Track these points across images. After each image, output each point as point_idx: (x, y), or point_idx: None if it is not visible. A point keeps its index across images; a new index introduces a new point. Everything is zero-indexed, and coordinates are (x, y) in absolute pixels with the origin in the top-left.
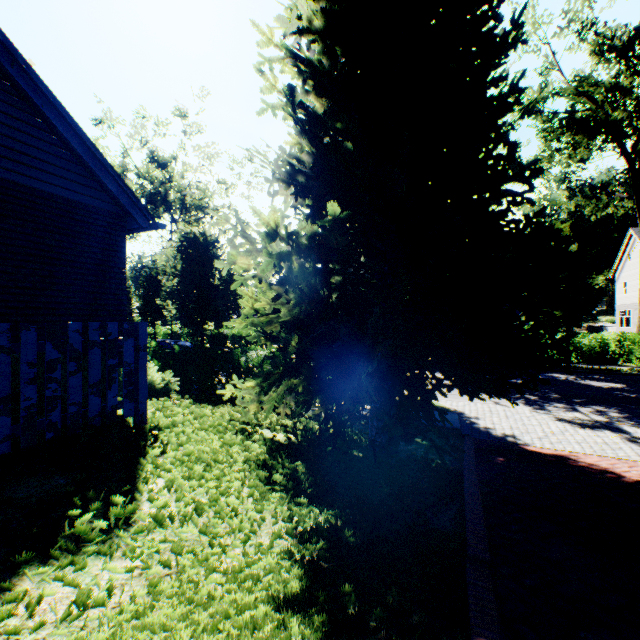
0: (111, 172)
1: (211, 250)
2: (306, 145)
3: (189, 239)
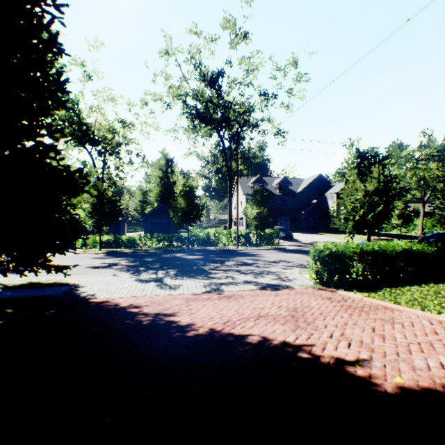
0: None
1: None
2: None
3: None
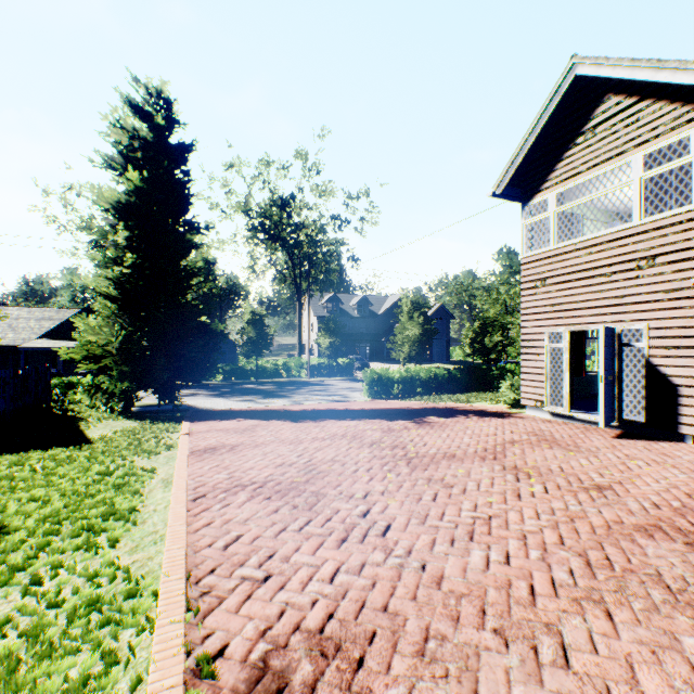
0: None
1: None
2: (115, 281)
3: None
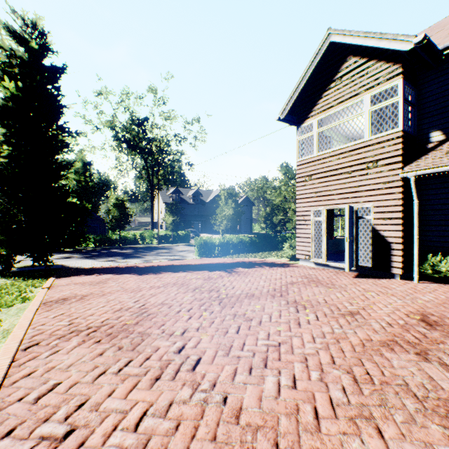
0: None
1: None
2: None
3: None
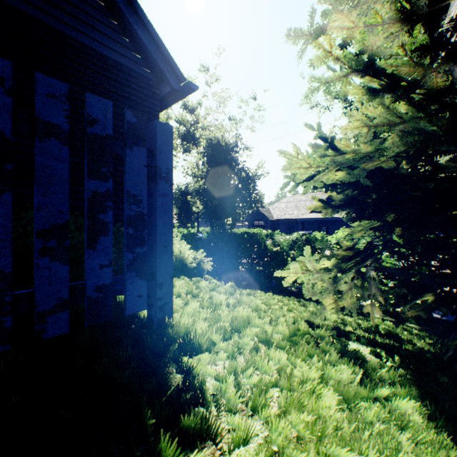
0: (141, 16)
1: (230, 154)
2: None
3: (213, 144)
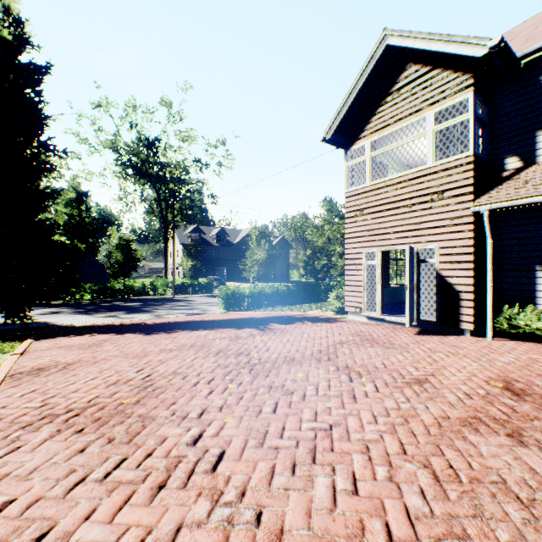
0: None
1: None
2: None
3: None
